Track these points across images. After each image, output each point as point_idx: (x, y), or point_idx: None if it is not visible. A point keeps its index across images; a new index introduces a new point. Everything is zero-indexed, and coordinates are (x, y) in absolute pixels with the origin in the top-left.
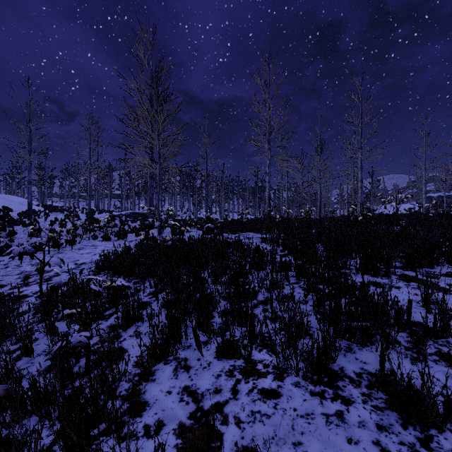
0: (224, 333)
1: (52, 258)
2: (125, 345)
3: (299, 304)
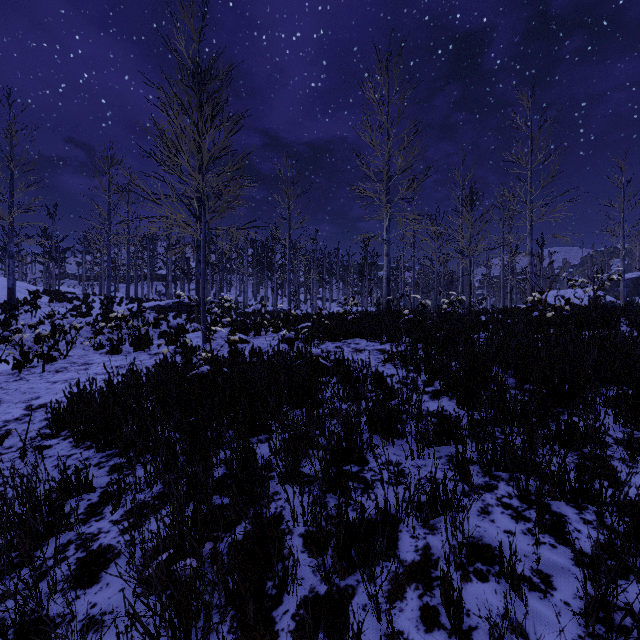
0: None
1: None
2: None
3: None
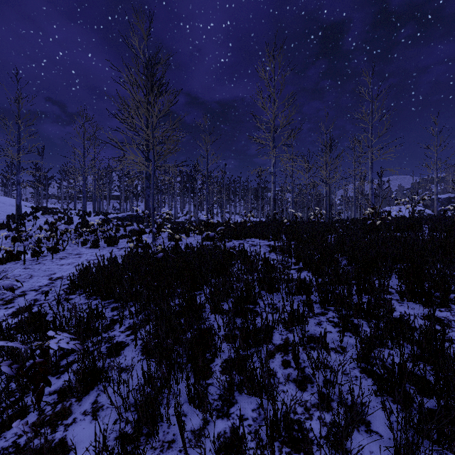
0: (227, 410)
1: (26, 270)
2: (71, 434)
3: (342, 367)
